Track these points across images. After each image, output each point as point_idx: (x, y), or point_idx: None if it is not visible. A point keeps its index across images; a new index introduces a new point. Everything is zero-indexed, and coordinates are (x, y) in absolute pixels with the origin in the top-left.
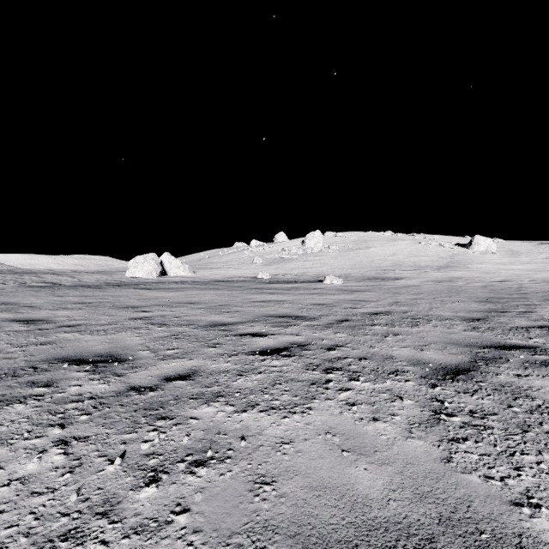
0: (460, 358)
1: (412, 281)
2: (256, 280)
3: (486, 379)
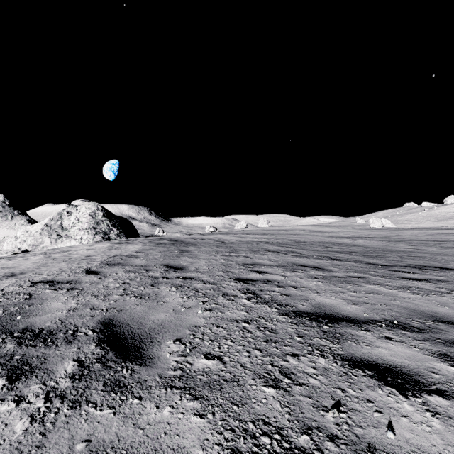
0: None
1: None
2: (430, 228)
3: None
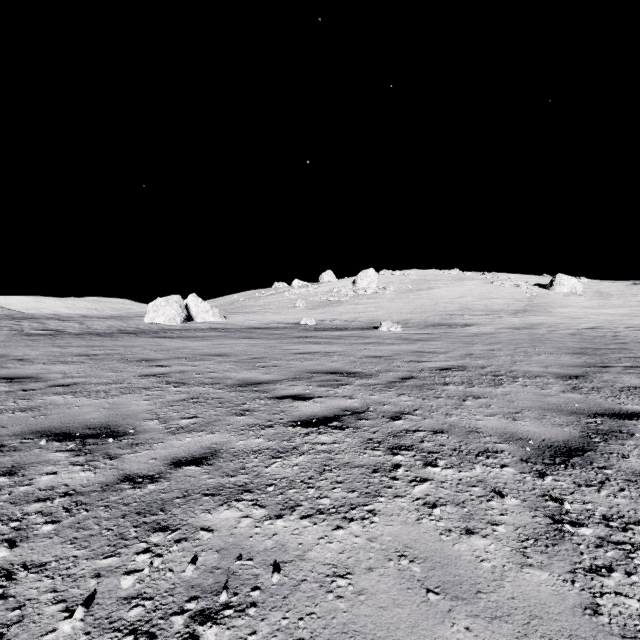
0: (567, 431)
1: (484, 328)
2: (298, 326)
3: (611, 464)
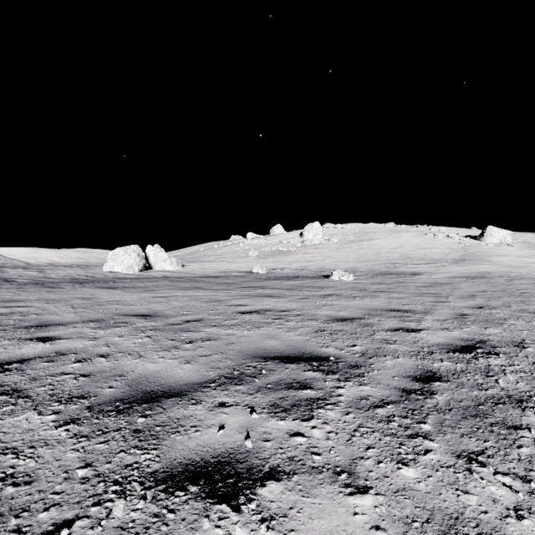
0: None
1: (436, 277)
2: (250, 275)
3: None
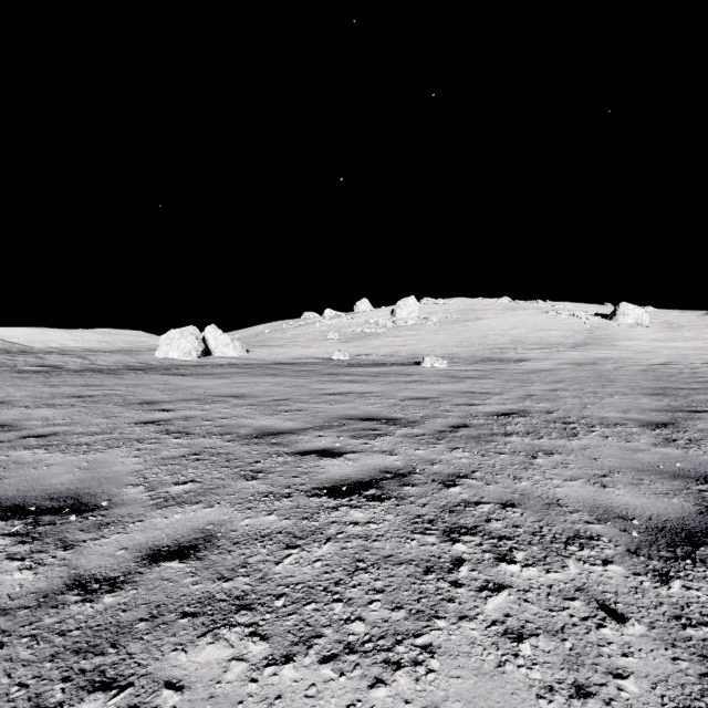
0: (677, 503)
1: (541, 364)
2: (330, 362)
3: None
